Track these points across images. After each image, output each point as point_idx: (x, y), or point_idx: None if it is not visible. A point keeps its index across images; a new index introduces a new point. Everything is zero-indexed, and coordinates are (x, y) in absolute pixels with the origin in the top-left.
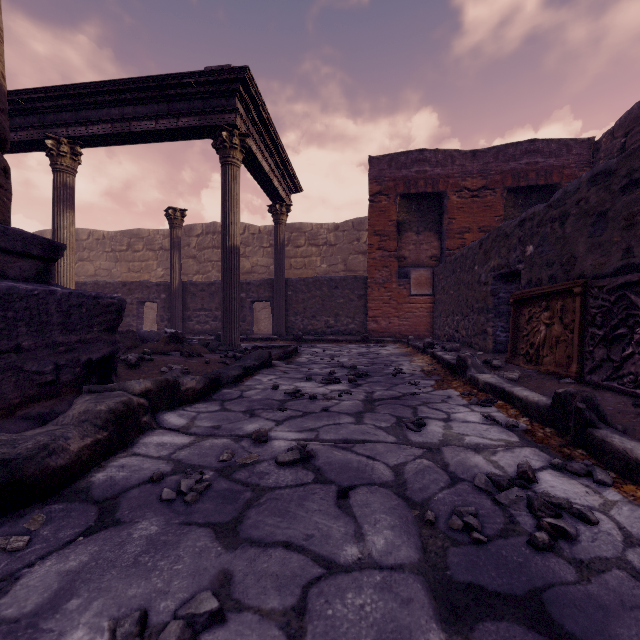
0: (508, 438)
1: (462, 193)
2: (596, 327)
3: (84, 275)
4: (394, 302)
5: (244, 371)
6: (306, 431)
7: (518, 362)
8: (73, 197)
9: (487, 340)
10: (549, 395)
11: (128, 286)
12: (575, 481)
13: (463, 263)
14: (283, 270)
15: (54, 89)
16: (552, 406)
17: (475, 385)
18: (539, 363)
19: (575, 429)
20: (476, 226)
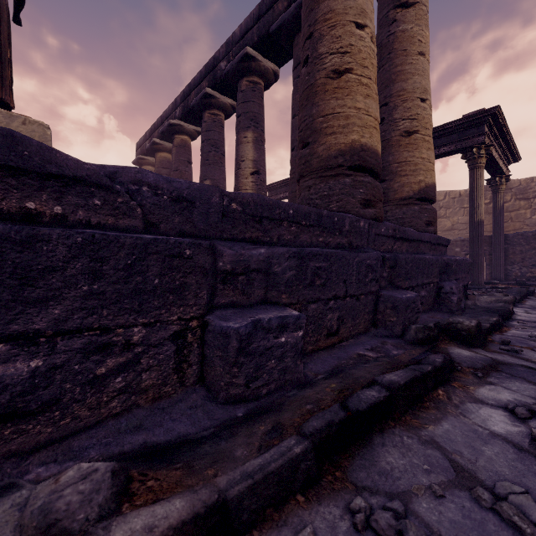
0: None
1: None
2: None
3: None
4: None
5: (520, 298)
6: None
7: None
8: None
9: None
10: None
11: None
12: None
13: None
14: (502, 228)
15: None
16: None
17: None
18: None
19: None
20: None
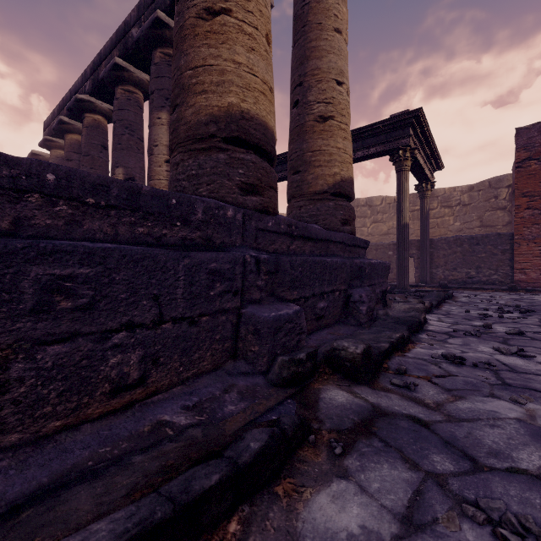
0: None
1: None
2: None
3: None
4: None
5: (437, 302)
6: (510, 327)
7: None
8: None
9: None
10: None
11: None
12: None
13: None
14: (428, 233)
15: None
16: None
17: None
18: None
19: None
20: None
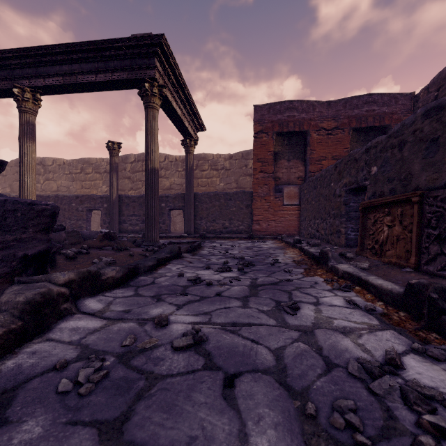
0: (369, 321)
1: (320, 132)
2: (431, 228)
3: (49, 190)
4: (272, 210)
5: (158, 262)
6: (201, 315)
7: (366, 254)
8: (34, 131)
9: (340, 237)
10: (396, 282)
11: (80, 198)
12: (437, 367)
13: (322, 181)
14: (192, 187)
15: (19, 50)
16: (405, 294)
17: (335, 273)
18: (383, 255)
19: (428, 315)
20: (330, 155)
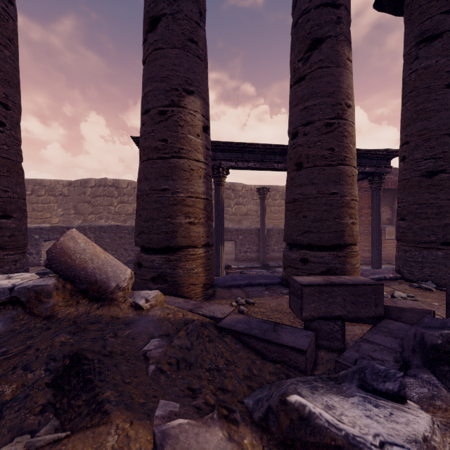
0: None
1: None
2: None
3: (124, 213)
4: None
5: None
6: None
7: None
8: None
9: None
10: None
11: None
12: None
13: None
14: None
15: None
16: None
17: None
18: None
19: None
20: None
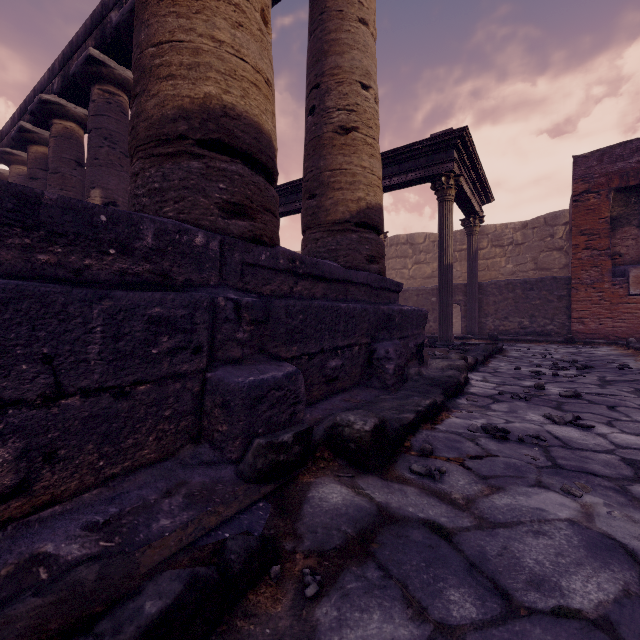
0: None
1: None
2: None
3: None
4: (606, 303)
5: (484, 358)
6: (566, 388)
7: None
8: None
9: None
10: None
11: None
12: None
13: None
14: (476, 276)
15: None
16: None
17: None
18: None
19: None
20: None
